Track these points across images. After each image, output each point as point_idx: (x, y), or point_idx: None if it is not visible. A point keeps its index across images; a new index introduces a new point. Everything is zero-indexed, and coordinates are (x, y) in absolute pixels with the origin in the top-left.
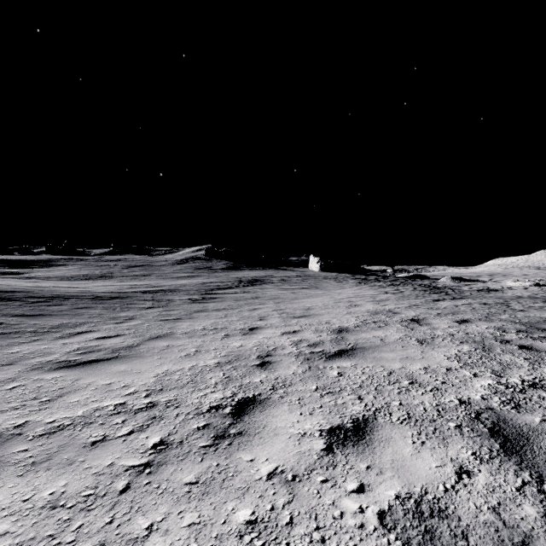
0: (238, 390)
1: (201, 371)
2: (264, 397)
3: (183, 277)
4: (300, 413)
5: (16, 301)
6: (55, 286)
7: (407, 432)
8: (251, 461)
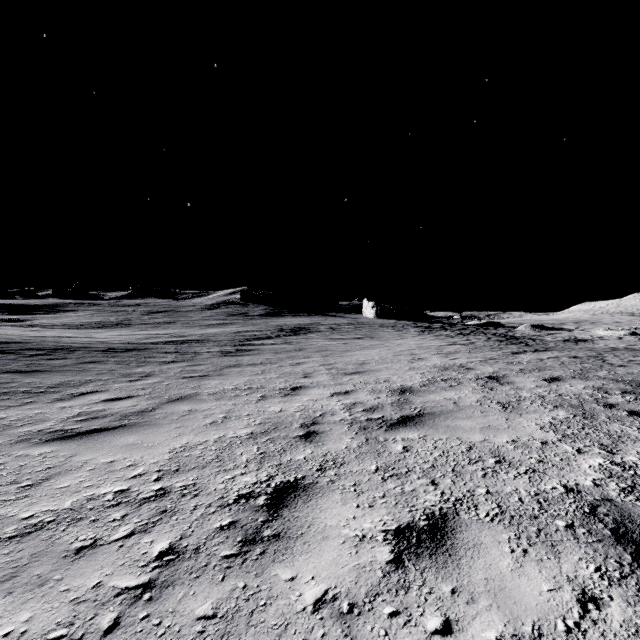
0: (276, 471)
1: (230, 444)
2: (310, 482)
3: (214, 325)
4: (357, 505)
5: (10, 354)
6: (60, 335)
7: (501, 534)
8: (291, 581)
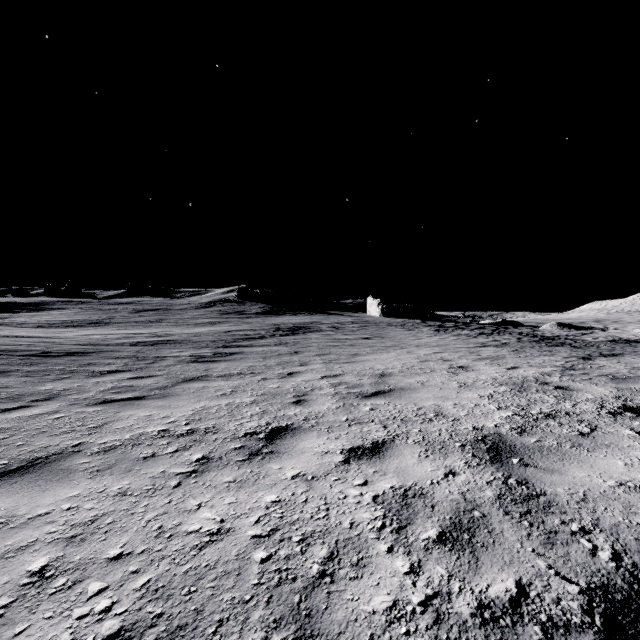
0: None
1: None
2: None
3: (204, 324)
4: None
5: None
6: (7, 335)
7: None
8: None
